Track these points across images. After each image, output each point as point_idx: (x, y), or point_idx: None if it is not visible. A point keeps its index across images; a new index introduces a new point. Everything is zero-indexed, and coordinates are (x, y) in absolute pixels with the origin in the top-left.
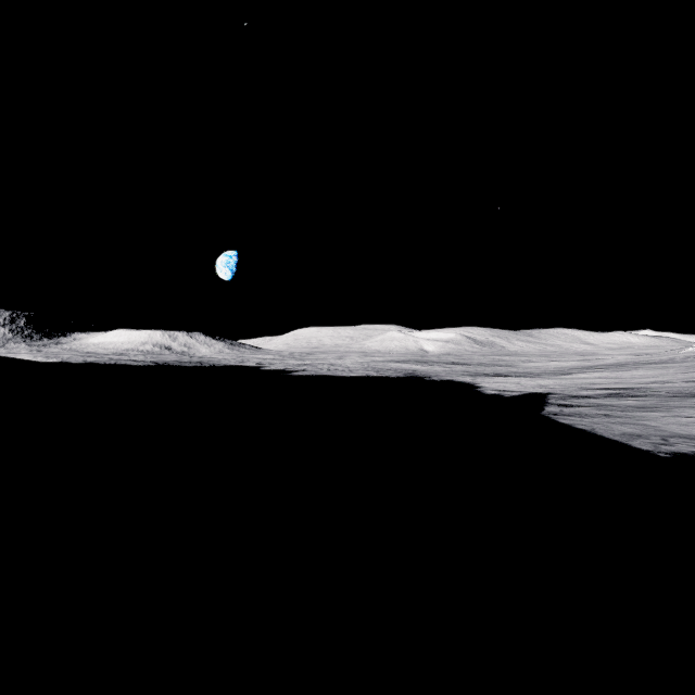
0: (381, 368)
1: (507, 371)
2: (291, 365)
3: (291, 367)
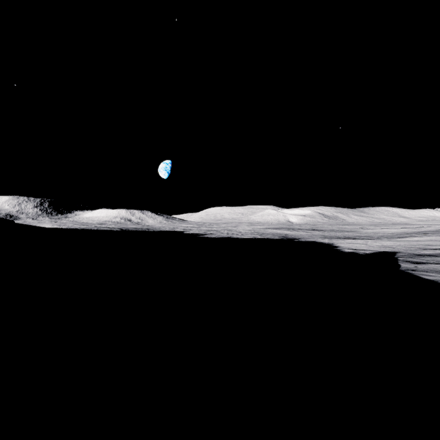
0: (263, 233)
1: (353, 235)
2: (203, 230)
3: (203, 232)
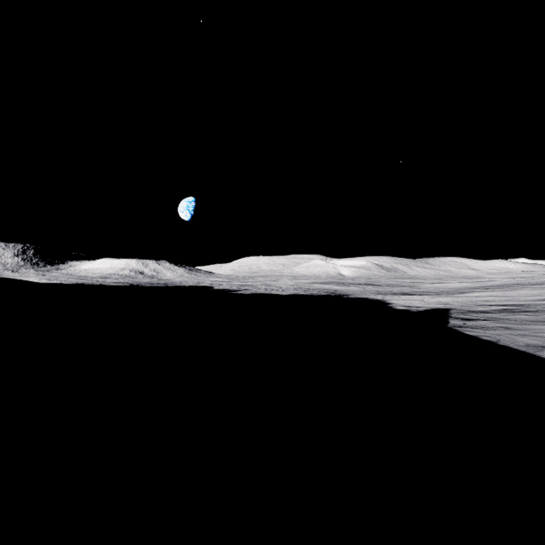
0: (308, 288)
1: (411, 291)
2: (236, 286)
3: (236, 287)
